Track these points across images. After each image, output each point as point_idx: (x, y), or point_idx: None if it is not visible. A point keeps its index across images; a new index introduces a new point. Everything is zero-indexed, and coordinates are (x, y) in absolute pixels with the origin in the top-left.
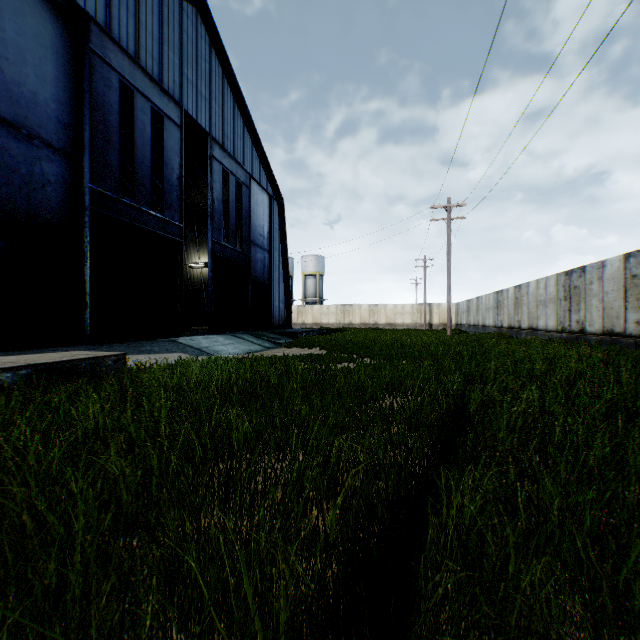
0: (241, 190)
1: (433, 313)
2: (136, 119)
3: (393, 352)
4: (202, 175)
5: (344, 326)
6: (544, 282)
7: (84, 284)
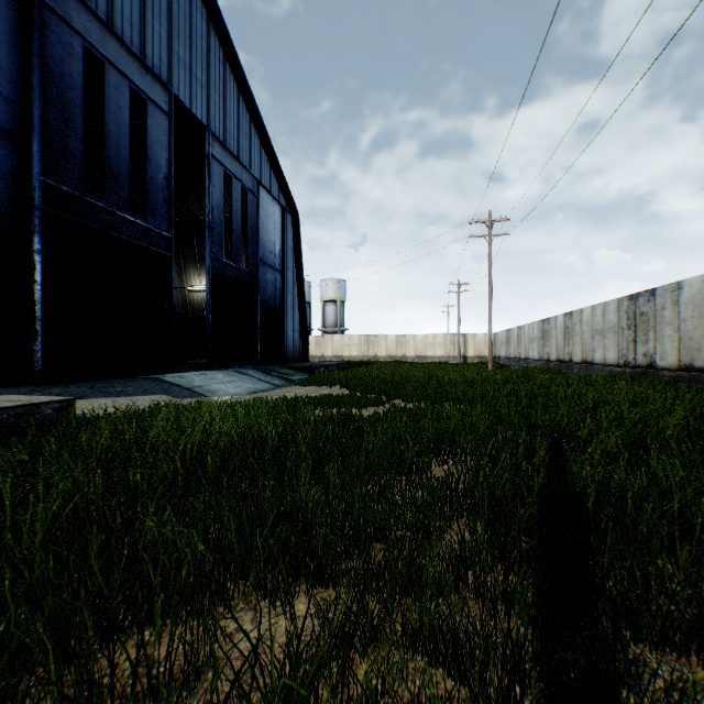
0: (247, 198)
1: (468, 344)
2: (108, 99)
3: (431, 392)
4: (202, 182)
5: (368, 359)
6: (602, 308)
7: (34, 306)
